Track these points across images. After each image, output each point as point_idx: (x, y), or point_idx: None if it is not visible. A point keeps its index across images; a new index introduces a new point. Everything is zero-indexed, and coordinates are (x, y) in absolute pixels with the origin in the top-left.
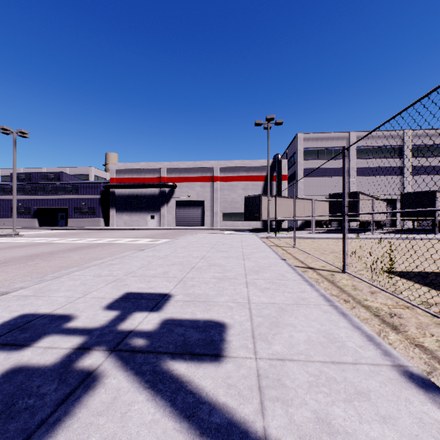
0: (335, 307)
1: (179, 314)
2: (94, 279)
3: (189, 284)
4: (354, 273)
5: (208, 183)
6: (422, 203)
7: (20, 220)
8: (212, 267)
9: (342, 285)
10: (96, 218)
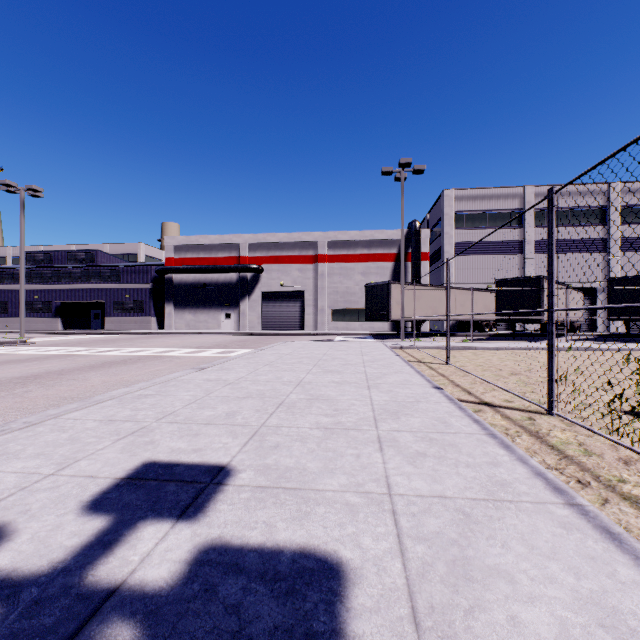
0: (582, 511)
1: (238, 529)
2: (98, 428)
3: (270, 443)
4: (569, 415)
5: (310, 266)
6: None
7: (36, 320)
8: (314, 404)
9: (558, 443)
10: (145, 318)
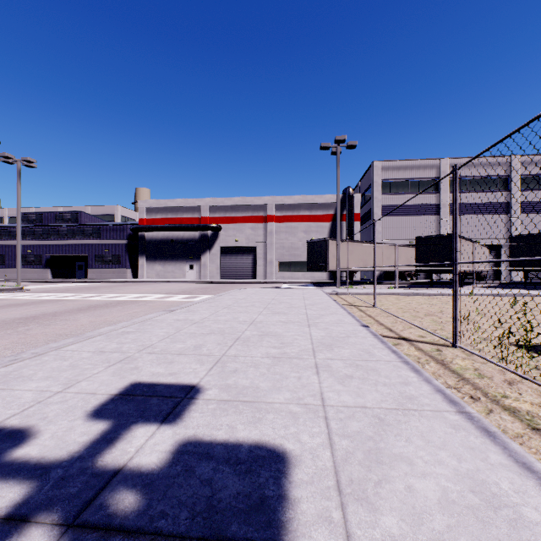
0: (469, 417)
1: (207, 430)
2: (92, 358)
3: (230, 368)
4: (469, 347)
5: (261, 225)
6: (538, 249)
7: (29, 270)
8: (264, 338)
9: (458, 369)
10: (122, 269)
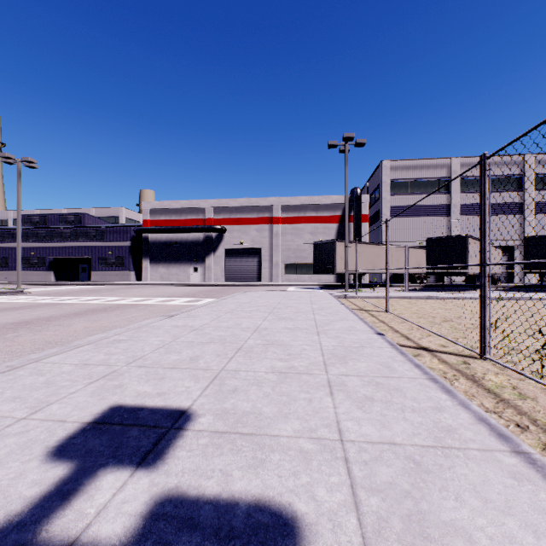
0: (530, 460)
1: (194, 478)
2: (73, 372)
3: (228, 387)
4: (500, 359)
5: (266, 226)
6: None
7: (32, 273)
8: (269, 349)
9: (493, 387)
10: (125, 271)
